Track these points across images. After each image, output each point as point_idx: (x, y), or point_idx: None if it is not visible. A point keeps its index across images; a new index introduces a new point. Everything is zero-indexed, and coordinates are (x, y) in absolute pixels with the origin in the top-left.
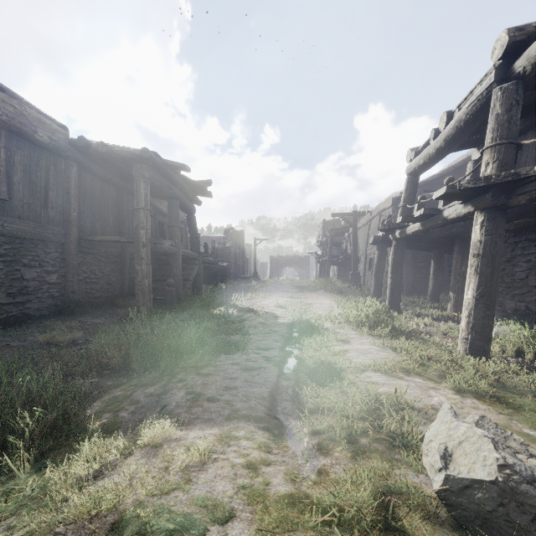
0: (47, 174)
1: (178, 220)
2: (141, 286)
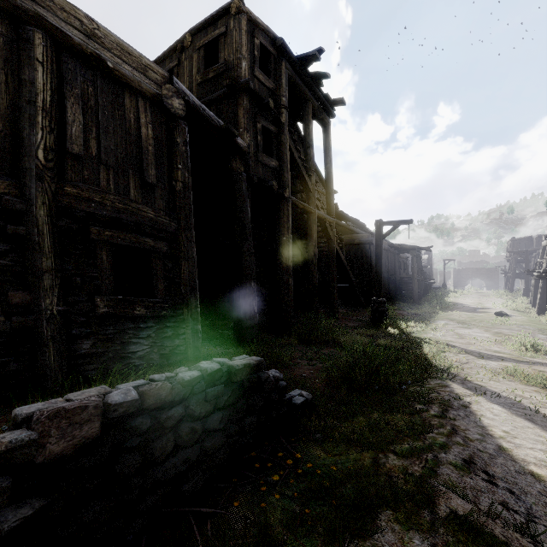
0: (385, 258)
1: (420, 266)
2: (415, 292)
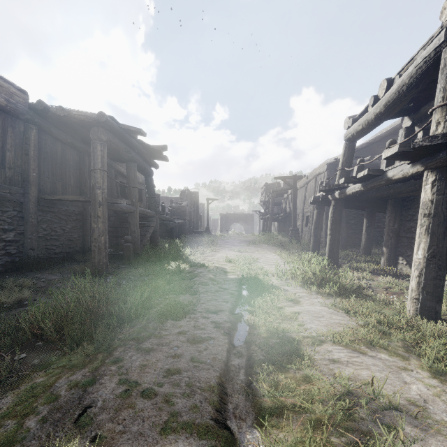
0: (4, 135)
1: (136, 181)
2: (97, 243)
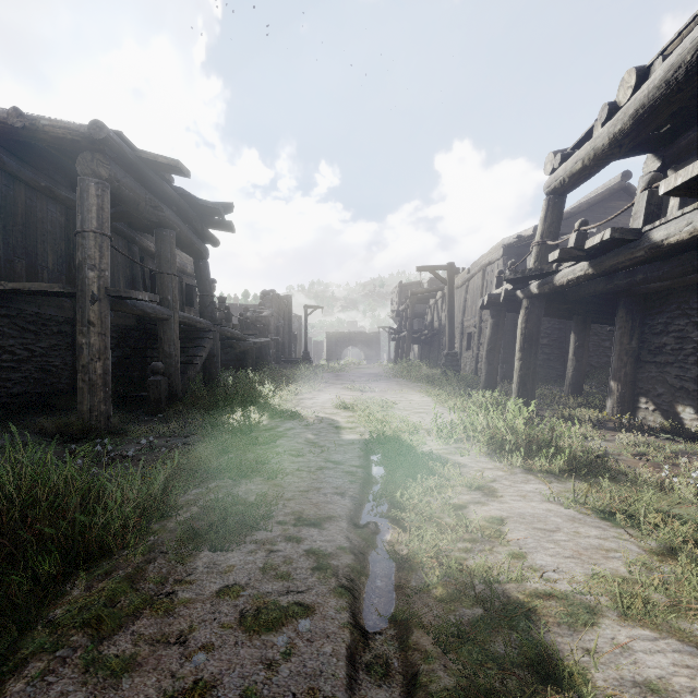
0: None
1: (173, 264)
2: (87, 373)
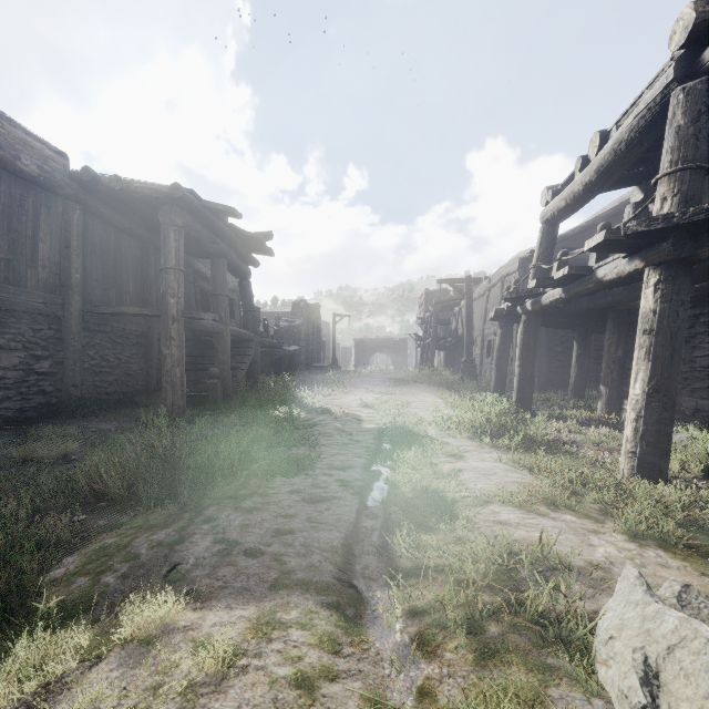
0: (36, 219)
1: (226, 287)
2: (170, 377)
